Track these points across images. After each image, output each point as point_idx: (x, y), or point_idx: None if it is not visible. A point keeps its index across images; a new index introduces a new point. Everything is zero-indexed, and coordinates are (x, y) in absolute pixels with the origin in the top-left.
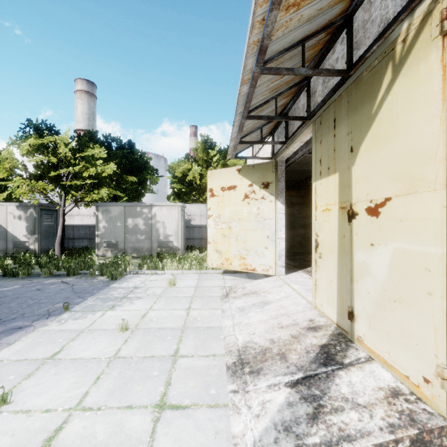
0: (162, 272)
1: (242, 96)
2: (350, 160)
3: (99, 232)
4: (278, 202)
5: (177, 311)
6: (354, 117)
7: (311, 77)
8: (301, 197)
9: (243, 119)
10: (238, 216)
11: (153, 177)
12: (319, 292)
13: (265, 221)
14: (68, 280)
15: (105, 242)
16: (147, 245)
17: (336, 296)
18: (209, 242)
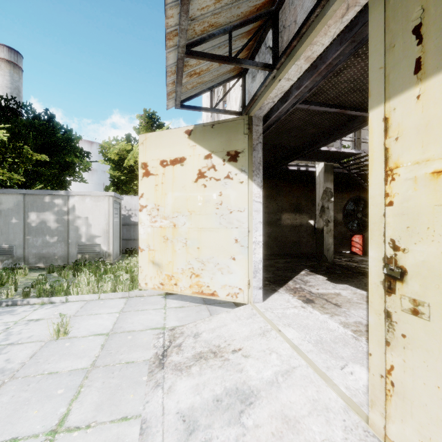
0: (62, 299)
1: None
2: None
3: None
4: (252, 184)
5: None
6: None
7: None
8: (267, 188)
9: None
10: (188, 206)
11: (83, 161)
12: (410, 414)
13: (231, 215)
14: None
15: None
16: (61, 250)
17: None
18: (142, 248)
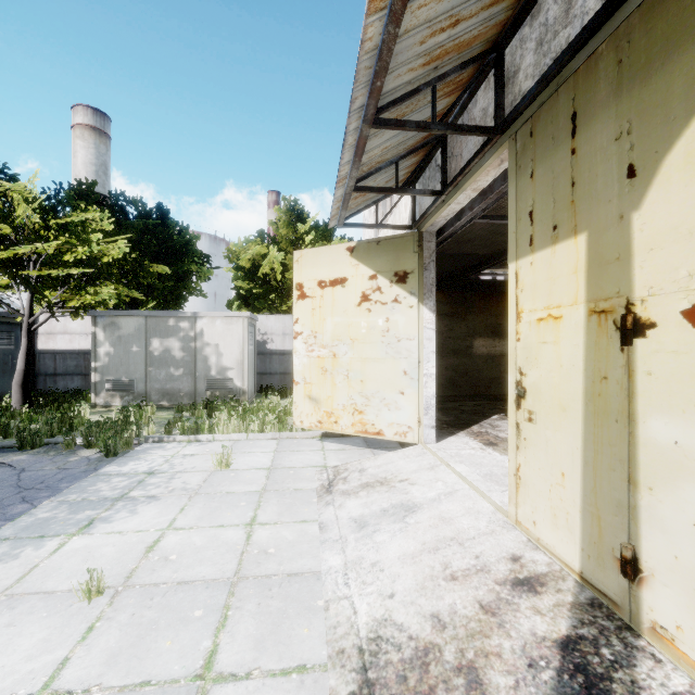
0: (209, 437)
1: (366, 55)
2: (628, 197)
3: (98, 364)
4: (424, 309)
5: (227, 530)
6: (640, 92)
7: (507, 44)
8: (452, 303)
9: (365, 124)
10: (350, 334)
11: (202, 268)
12: (528, 495)
13: (399, 344)
14: (15, 459)
15: (109, 380)
16: (188, 386)
17: (578, 512)
18: (297, 381)
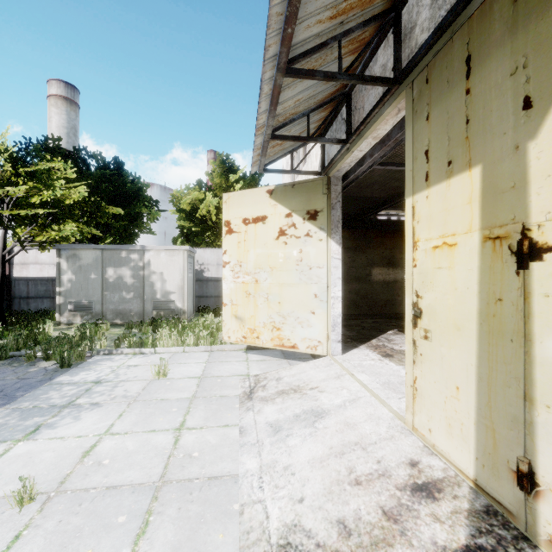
0: (151, 350)
1: None
2: (524, 128)
3: (62, 289)
4: (331, 242)
5: (158, 434)
6: (537, 26)
7: (404, 3)
8: (355, 239)
9: (279, 73)
10: (269, 263)
11: (151, 211)
12: (424, 405)
13: (311, 271)
14: None
15: (71, 302)
16: (137, 307)
17: (473, 423)
18: (225, 303)
